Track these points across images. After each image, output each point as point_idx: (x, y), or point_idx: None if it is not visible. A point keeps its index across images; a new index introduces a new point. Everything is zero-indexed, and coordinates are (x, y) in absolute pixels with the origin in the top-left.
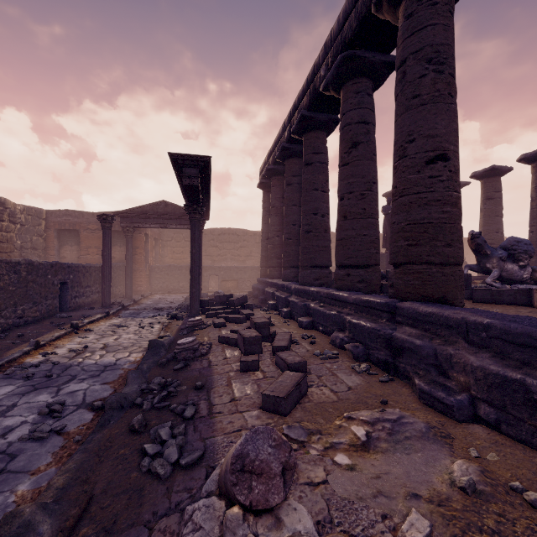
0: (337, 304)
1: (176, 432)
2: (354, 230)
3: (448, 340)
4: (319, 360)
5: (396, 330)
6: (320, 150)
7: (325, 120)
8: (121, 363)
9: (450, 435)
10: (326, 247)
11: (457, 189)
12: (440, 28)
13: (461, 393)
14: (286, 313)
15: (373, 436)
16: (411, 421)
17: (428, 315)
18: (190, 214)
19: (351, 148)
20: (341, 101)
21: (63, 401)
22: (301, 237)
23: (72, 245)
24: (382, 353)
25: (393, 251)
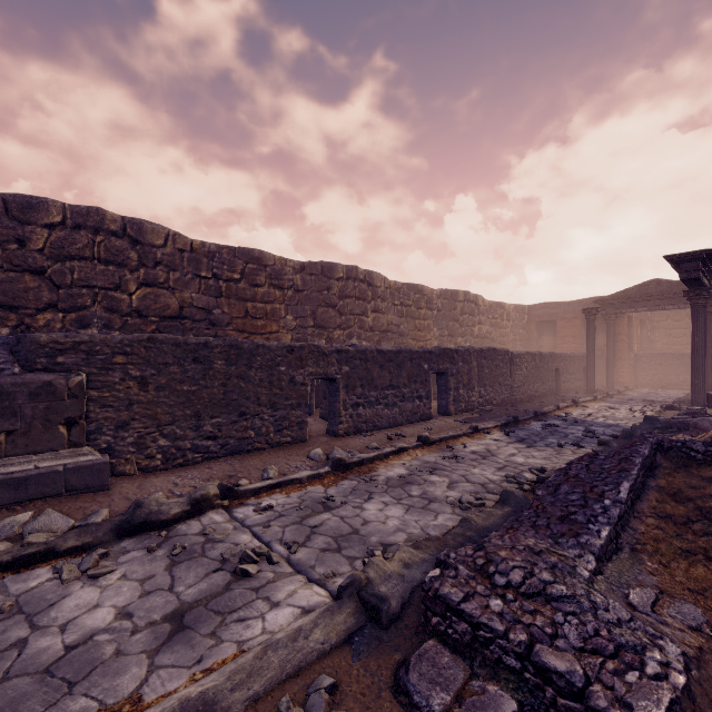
0: None
1: None
2: None
3: None
4: None
5: None
6: None
7: None
8: (621, 425)
9: None
10: None
11: None
12: None
13: None
14: None
15: None
16: None
17: None
18: (691, 300)
19: None
20: None
21: (593, 430)
22: None
23: (549, 335)
24: None
25: None
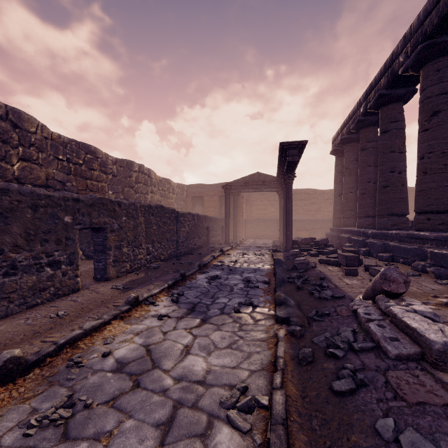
0: (417, 241)
1: (324, 289)
2: (434, 182)
3: None
4: None
5: None
6: (397, 119)
7: (402, 93)
8: (262, 269)
9: None
10: (403, 198)
11: None
12: None
13: None
14: (364, 251)
15: None
16: None
17: None
18: (286, 180)
19: (432, 116)
20: (420, 79)
21: (250, 278)
22: (378, 191)
23: (199, 206)
24: None
25: None
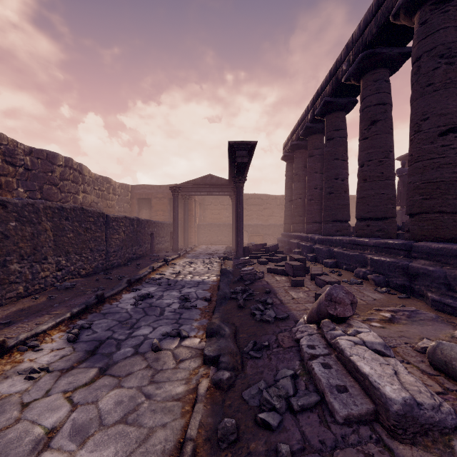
0: (359, 248)
1: (268, 307)
2: (373, 190)
3: (456, 266)
4: (347, 284)
5: (412, 262)
6: (341, 127)
7: (344, 103)
8: (206, 281)
9: (455, 323)
10: (346, 205)
11: None
12: (452, 29)
13: None
14: (312, 257)
15: (396, 317)
16: (424, 312)
17: (439, 249)
18: (237, 183)
19: (370, 125)
20: (360, 88)
21: (188, 295)
22: (324, 197)
23: (146, 209)
24: (400, 280)
25: (409, 204)
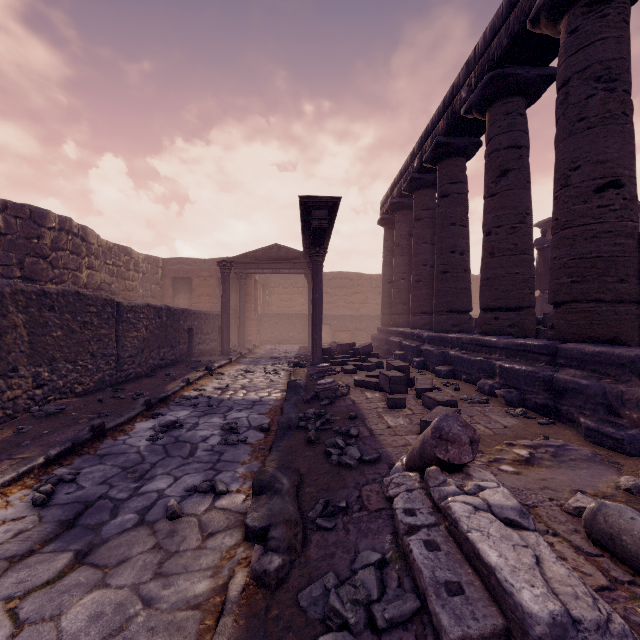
0: (483, 350)
1: (350, 442)
2: (503, 268)
3: (620, 379)
4: (467, 404)
5: (557, 372)
6: (459, 179)
7: (464, 145)
8: (266, 400)
9: (619, 463)
10: (466, 289)
11: (633, 218)
12: (612, 41)
13: (633, 428)
14: (419, 363)
15: (536, 456)
16: (576, 448)
17: (596, 354)
18: (313, 257)
19: (500, 176)
20: (486, 124)
21: (236, 422)
22: (435, 278)
23: (185, 293)
24: (540, 397)
25: (553, 289)
